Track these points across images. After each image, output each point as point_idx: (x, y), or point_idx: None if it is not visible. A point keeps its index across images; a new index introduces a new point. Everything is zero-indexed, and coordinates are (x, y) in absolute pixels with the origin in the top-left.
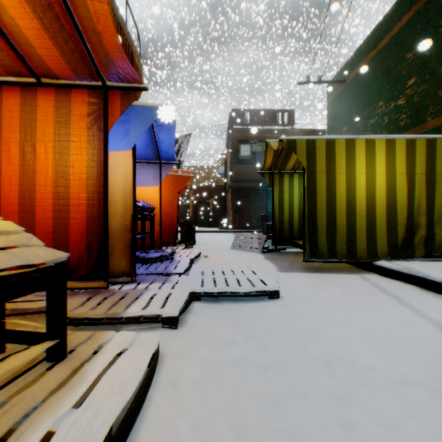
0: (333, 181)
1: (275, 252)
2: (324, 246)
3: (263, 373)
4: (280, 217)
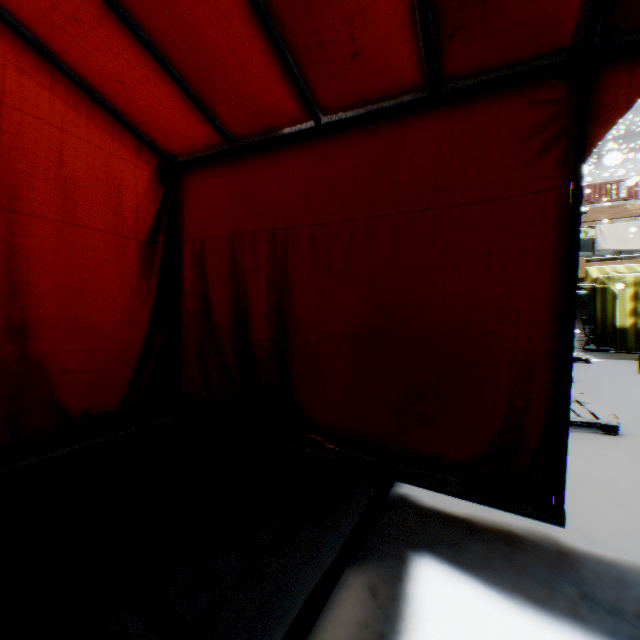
0: (639, 302)
1: (595, 351)
2: (630, 343)
3: (580, 368)
4: (601, 322)
